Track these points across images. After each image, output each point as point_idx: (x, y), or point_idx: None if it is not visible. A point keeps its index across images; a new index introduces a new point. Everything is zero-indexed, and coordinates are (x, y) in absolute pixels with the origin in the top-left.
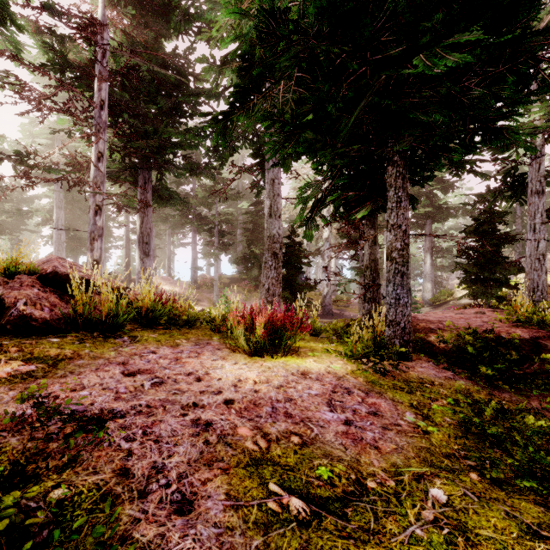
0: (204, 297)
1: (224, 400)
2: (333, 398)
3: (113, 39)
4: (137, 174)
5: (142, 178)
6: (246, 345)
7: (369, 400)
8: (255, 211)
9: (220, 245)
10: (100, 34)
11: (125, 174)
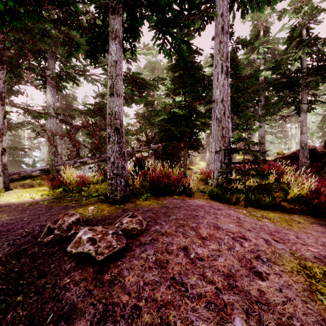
0: None
1: None
2: None
3: None
4: None
5: None
6: None
7: None
8: (13, 139)
9: None
10: None
11: None
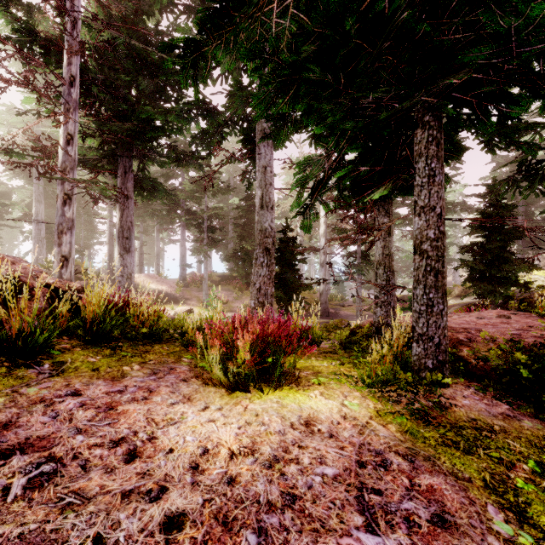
0: (193, 296)
1: (166, 517)
2: (364, 483)
3: (85, 8)
4: (117, 162)
5: (122, 167)
6: (223, 376)
7: (421, 480)
8: (246, 206)
9: (209, 241)
10: (70, 2)
11: (102, 162)
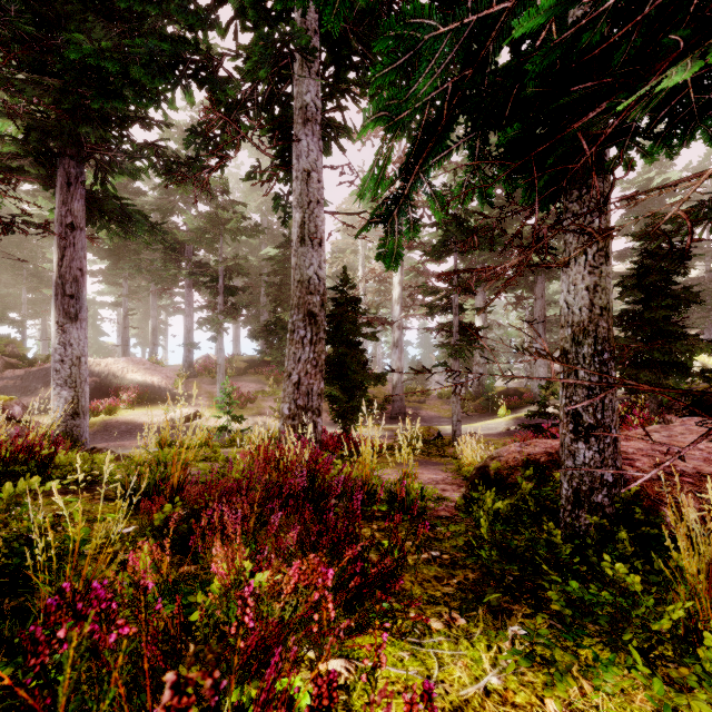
0: (203, 391)
1: None
2: None
3: None
4: (53, 165)
5: (62, 174)
6: None
7: None
8: (284, 256)
9: (227, 308)
10: None
11: (20, 161)
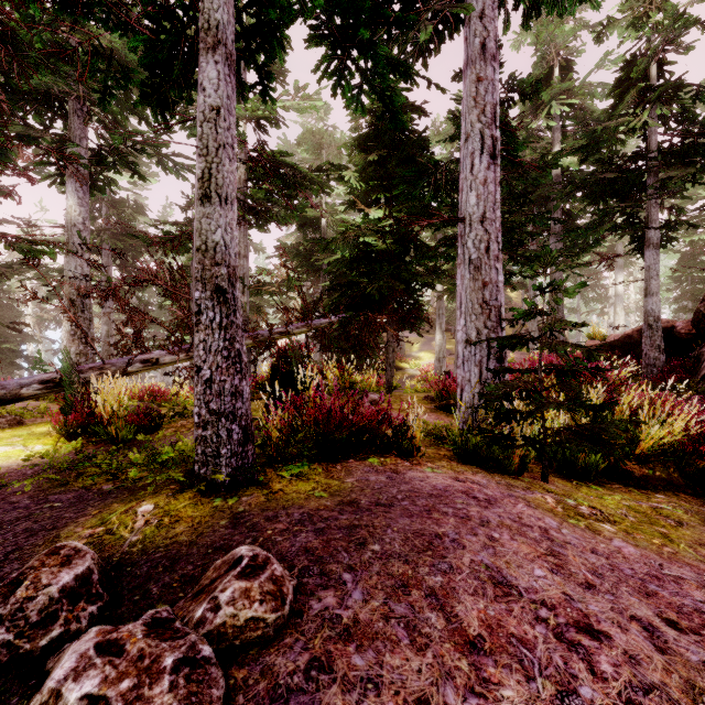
0: None
1: None
2: None
3: None
4: None
5: None
6: None
7: None
8: None
9: None
10: None
11: None
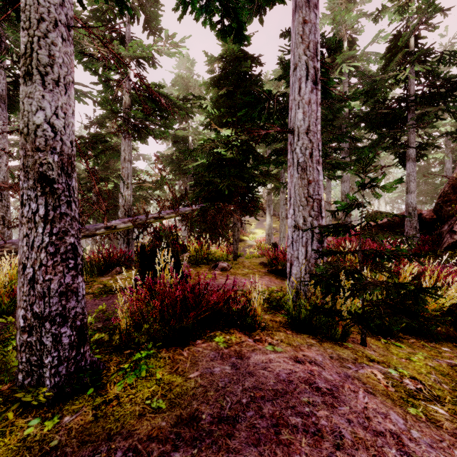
0: None
1: None
2: None
3: None
4: None
5: None
6: None
7: None
8: None
9: None
10: None
11: None
